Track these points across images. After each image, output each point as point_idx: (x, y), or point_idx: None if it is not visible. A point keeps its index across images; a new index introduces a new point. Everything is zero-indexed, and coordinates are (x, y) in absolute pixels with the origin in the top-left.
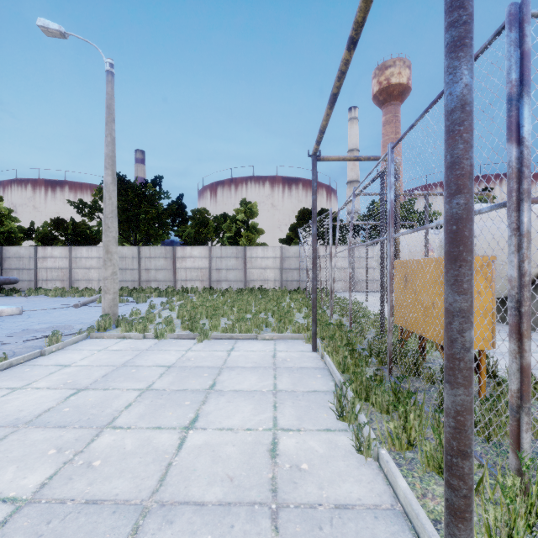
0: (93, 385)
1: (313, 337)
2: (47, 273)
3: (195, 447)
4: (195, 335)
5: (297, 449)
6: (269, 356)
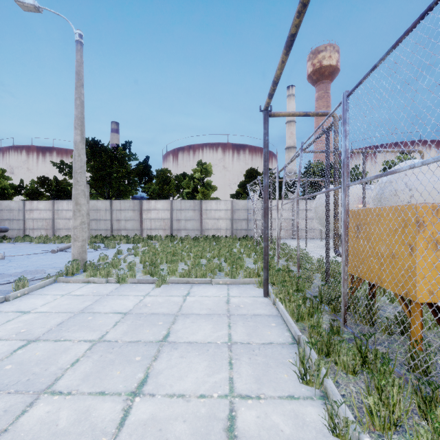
0: (45, 335)
1: (265, 283)
2: (33, 223)
3: (139, 424)
4: (154, 280)
5: (258, 427)
6: (223, 301)
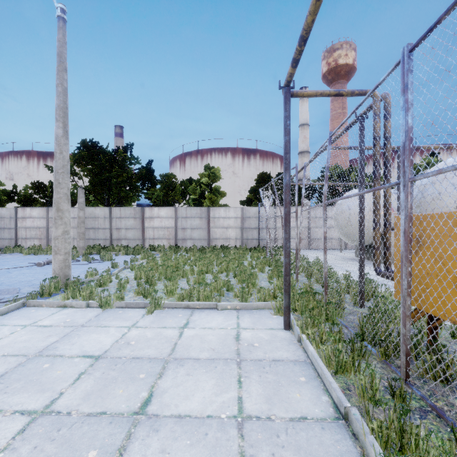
0: None
1: (286, 312)
2: (26, 232)
3: None
4: (146, 304)
5: None
6: (231, 337)
